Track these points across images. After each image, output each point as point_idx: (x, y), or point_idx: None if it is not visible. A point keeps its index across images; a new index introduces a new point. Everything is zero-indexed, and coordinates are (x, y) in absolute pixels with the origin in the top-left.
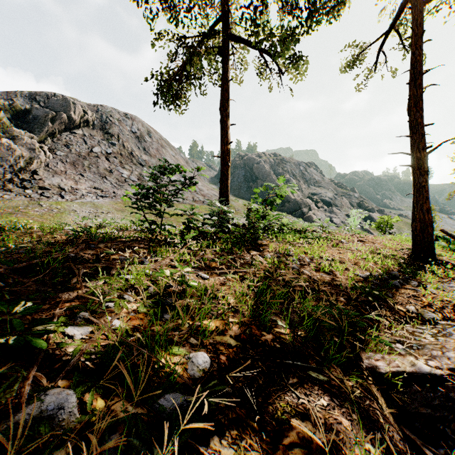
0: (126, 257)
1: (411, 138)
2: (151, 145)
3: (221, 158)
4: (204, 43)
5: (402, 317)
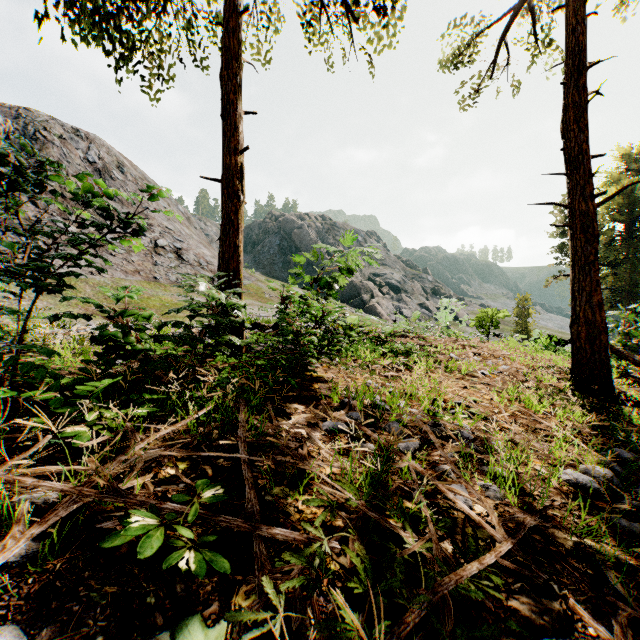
0: None
1: (569, 178)
2: (123, 186)
3: (223, 184)
4: None
5: None
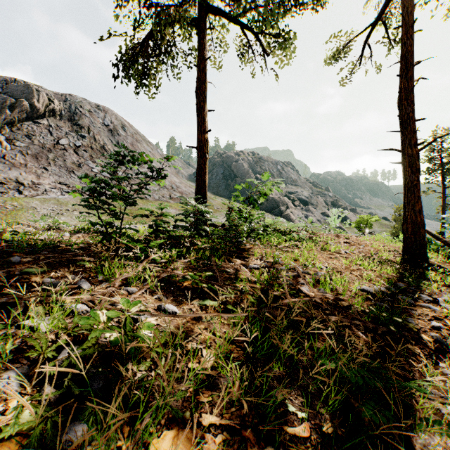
0: (58, 277)
1: (401, 134)
2: (125, 139)
3: (197, 149)
4: (176, 4)
5: (433, 352)
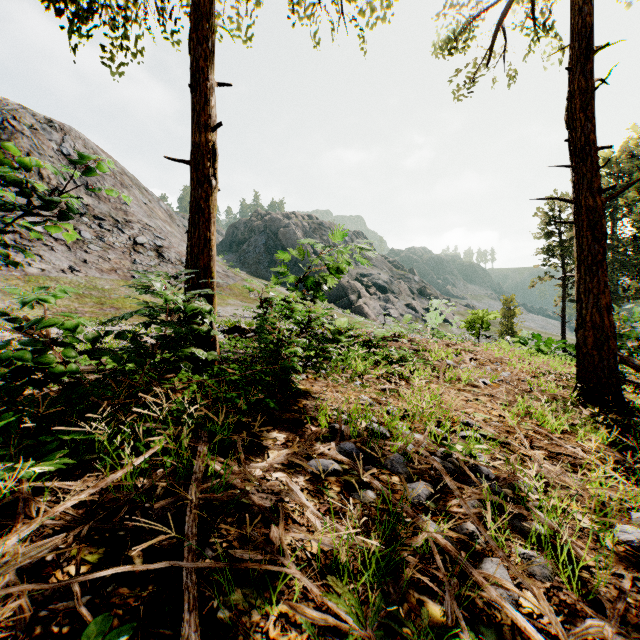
0: None
1: (574, 171)
2: (100, 180)
3: (191, 166)
4: None
5: None
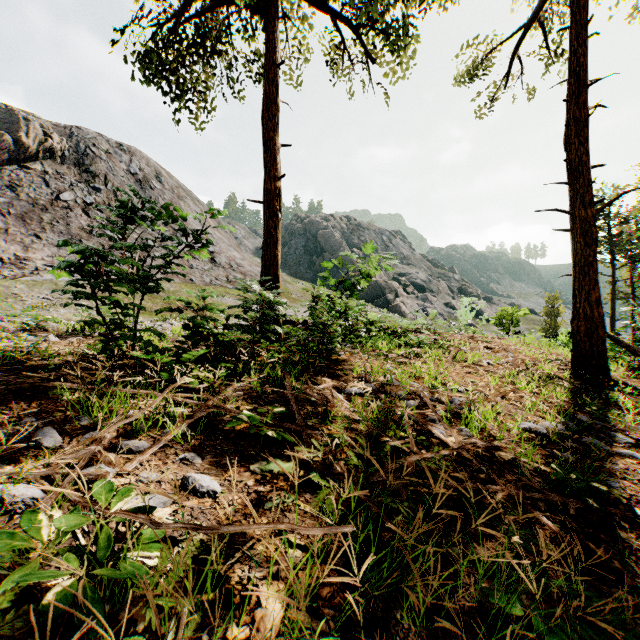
0: (2, 422)
1: (570, 187)
2: (161, 194)
3: (265, 205)
4: None
5: None
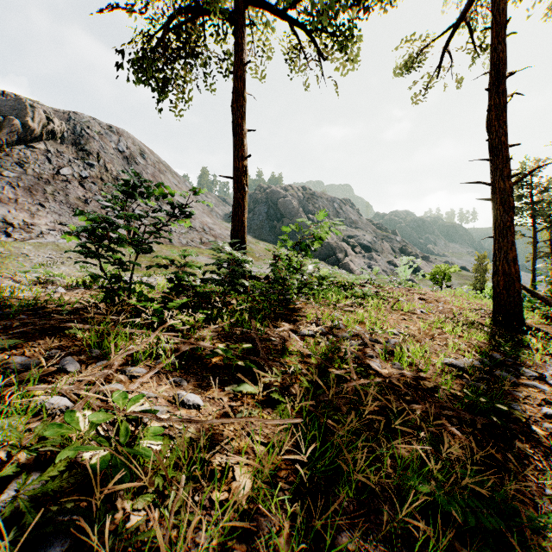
0: (34, 353)
1: (491, 163)
2: (144, 169)
3: (234, 180)
4: None
5: (549, 452)
